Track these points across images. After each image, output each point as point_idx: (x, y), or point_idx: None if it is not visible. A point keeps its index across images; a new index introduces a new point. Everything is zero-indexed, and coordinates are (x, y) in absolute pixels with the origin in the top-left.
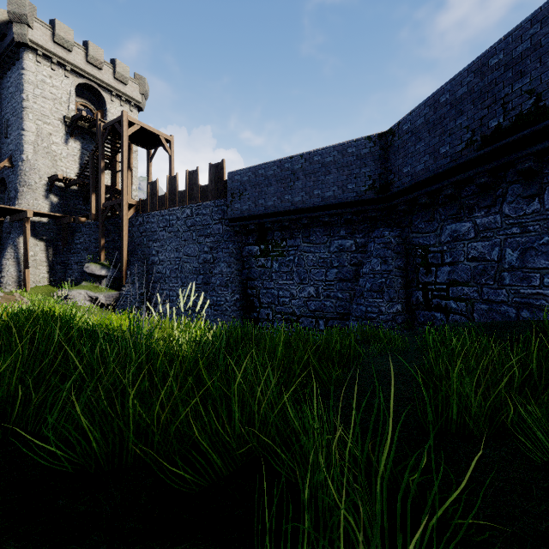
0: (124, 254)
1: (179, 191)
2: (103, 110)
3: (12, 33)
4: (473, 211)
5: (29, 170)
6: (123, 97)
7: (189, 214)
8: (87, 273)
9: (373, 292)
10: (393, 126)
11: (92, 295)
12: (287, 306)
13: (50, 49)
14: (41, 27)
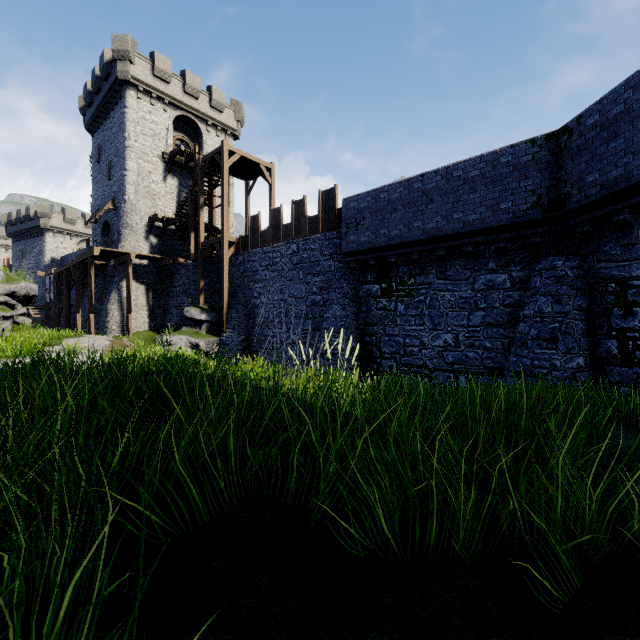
0: (225, 296)
1: (284, 225)
2: (199, 142)
3: (115, 72)
4: None
5: (131, 211)
6: (218, 126)
7: (295, 249)
8: (187, 317)
9: (541, 341)
10: (569, 122)
11: (192, 341)
12: (416, 357)
13: (150, 83)
14: (142, 61)
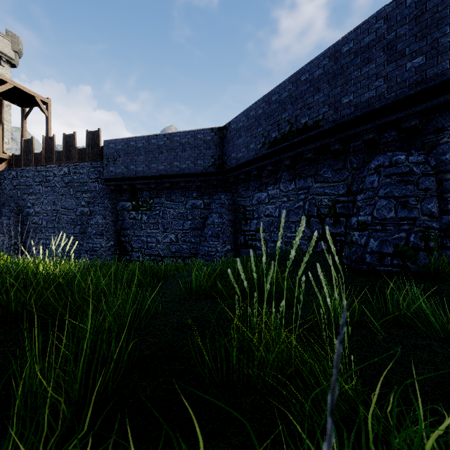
0: None
1: (56, 151)
2: None
3: None
4: (267, 186)
5: None
6: None
7: (66, 171)
8: None
9: (213, 237)
10: (226, 124)
11: None
12: (154, 249)
13: None
14: None
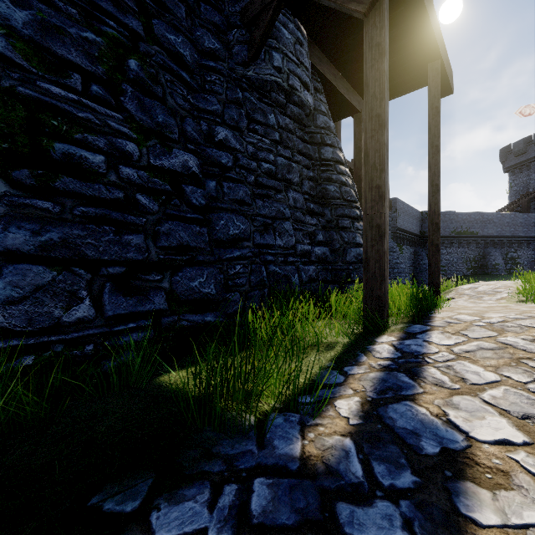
0: None
1: None
2: None
3: None
4: (446, 248)
5: None
6: None
7: None
8: None
9: None
10: (425, 212)
11: None
12: None
13: None
14: None
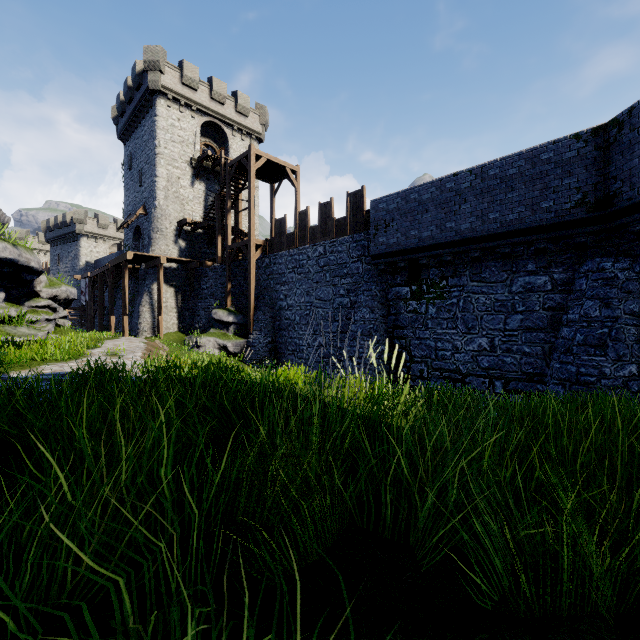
0: (252, 299)
1: (310, 227)
2: (225, 147)
3: (147, 82)
4: None
5: (161, 216)
6: (244, 130)
7: (321, 252)
8: (215, 319)
9: (588, 347)
10: (619, 115)
11: (220, 343)
12: (448, 361)
13: (178, 91)
14: (171, 70)
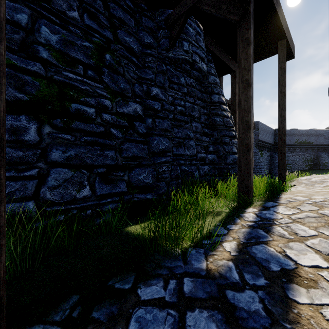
0: None
1: None
2: None
3: None
4: (291, 152)
5: None
6: None
7: None
8: None
9: None
10: (277, 130)
11: None
12: None
13: None
14: None
